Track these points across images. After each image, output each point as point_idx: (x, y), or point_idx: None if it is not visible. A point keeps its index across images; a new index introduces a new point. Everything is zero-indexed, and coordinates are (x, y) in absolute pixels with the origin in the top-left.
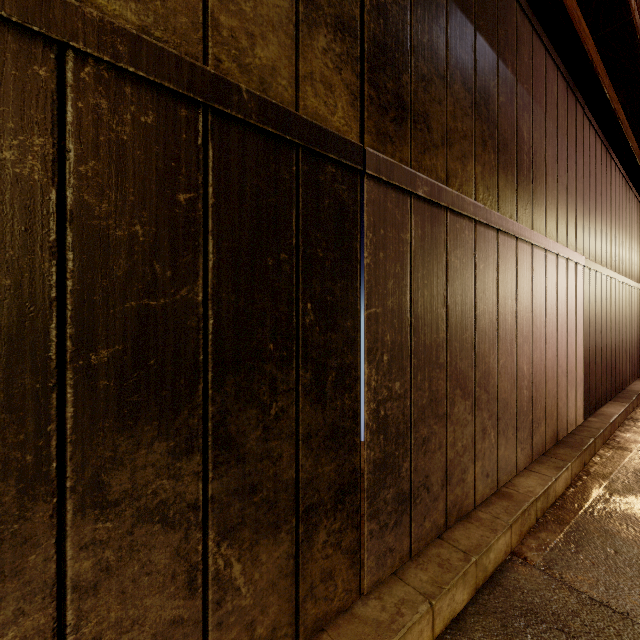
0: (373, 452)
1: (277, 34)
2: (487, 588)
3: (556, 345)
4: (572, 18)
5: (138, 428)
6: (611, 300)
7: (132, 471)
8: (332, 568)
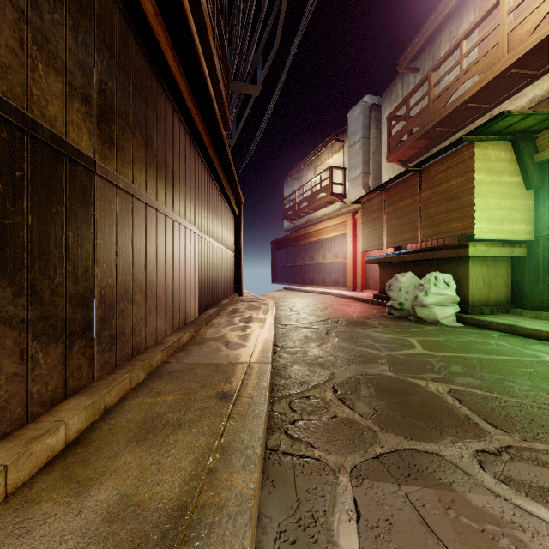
0: (99, 312)
1: (57, 100)
2: (153, 373)
3: (185, 274)
4: (191, 112)
5: (0, 279)
6: (213, 255)
7: None
8: (81, 365)
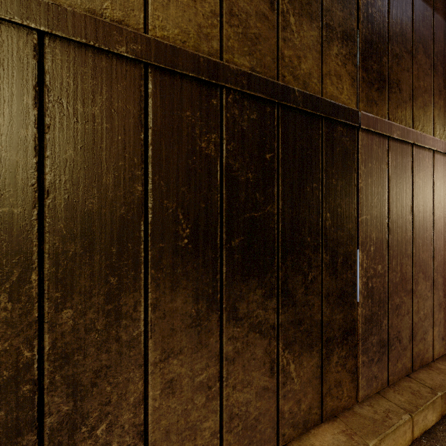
0: (364, 310)
1: (311, 53)
2: None
3: None
4: None
5: (250, 281)
6: None
7: (247, 303)
8: (340, 380)
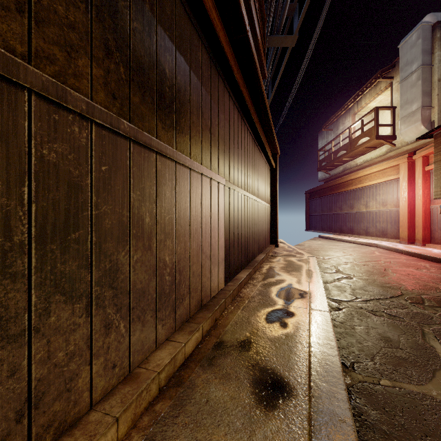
0: None
1: None
2: None
3: (201, 238)
4: (204, 2)
5: None
6: (245, 208)
7: None
8: None
